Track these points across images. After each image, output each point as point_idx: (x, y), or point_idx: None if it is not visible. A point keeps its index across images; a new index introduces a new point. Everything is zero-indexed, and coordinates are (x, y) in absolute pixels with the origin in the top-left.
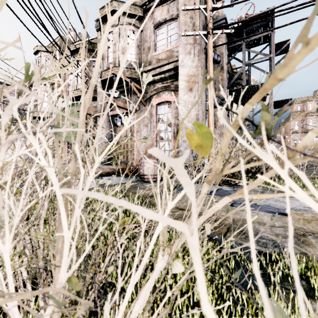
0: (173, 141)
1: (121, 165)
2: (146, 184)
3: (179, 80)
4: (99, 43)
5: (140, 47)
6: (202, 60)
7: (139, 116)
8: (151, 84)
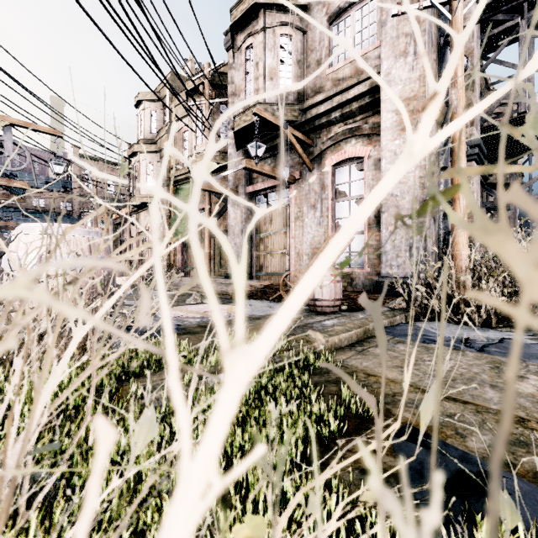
0: (367, 233)
1: (268, 279)
2: (319, 317)
3: (380, 112)
4: (230, 71)
5: (302, 63)
6: (432, 65)
7: (300, 190)
8: (323, 129)
